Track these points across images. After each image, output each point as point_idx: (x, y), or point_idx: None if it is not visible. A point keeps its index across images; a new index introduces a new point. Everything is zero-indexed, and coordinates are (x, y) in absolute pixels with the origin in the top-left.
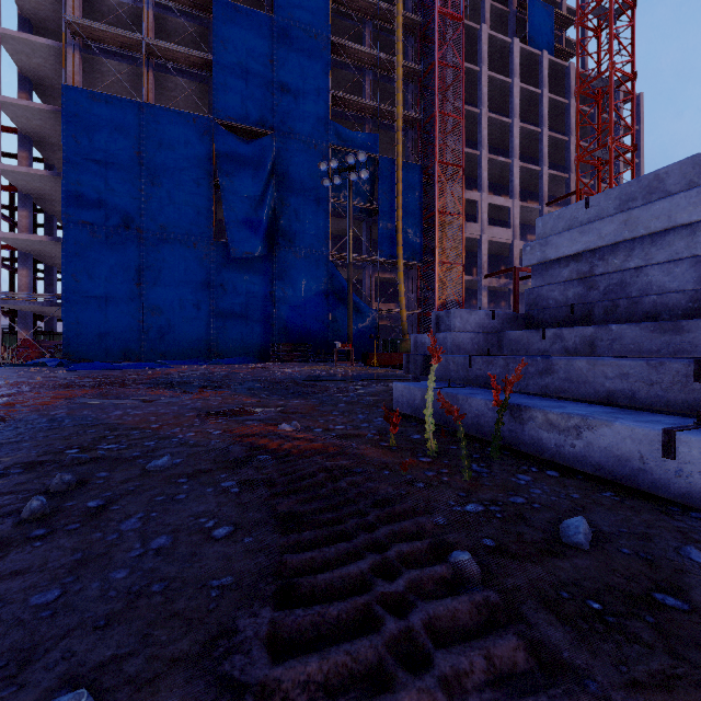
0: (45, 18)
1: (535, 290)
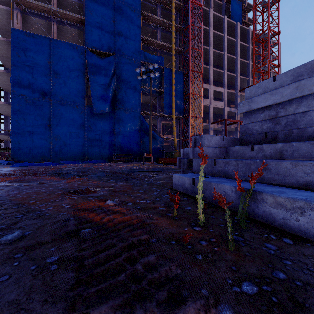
0: None
1: (245, 125)
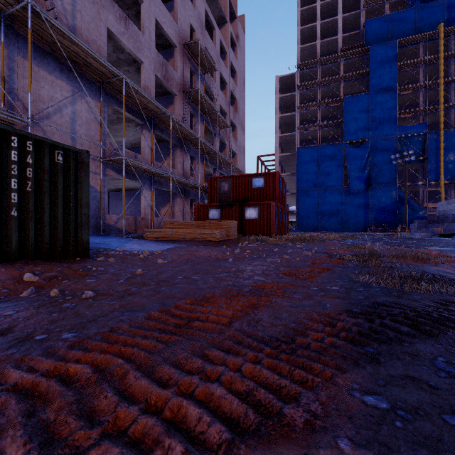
0: (285, 122)
1: (438, 216)
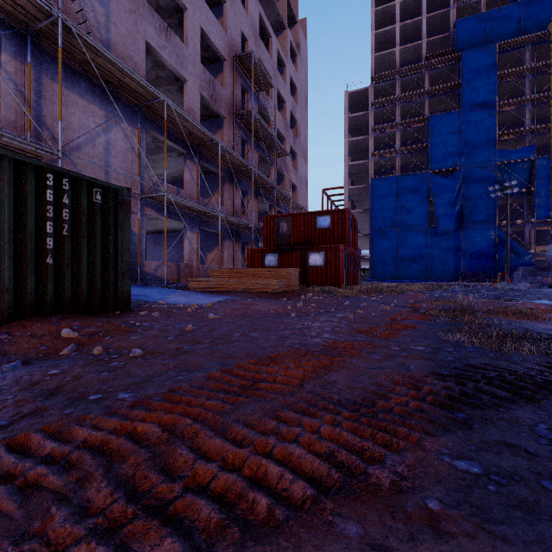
0: (356, 148)
1: (548, 262)
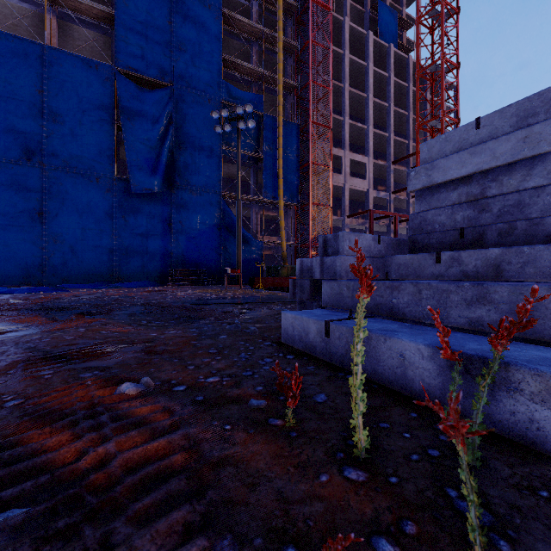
0: None
1: (419, 215)
